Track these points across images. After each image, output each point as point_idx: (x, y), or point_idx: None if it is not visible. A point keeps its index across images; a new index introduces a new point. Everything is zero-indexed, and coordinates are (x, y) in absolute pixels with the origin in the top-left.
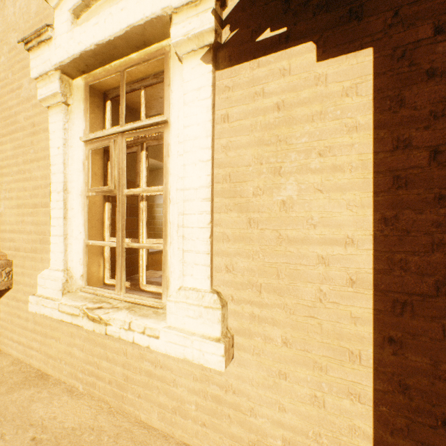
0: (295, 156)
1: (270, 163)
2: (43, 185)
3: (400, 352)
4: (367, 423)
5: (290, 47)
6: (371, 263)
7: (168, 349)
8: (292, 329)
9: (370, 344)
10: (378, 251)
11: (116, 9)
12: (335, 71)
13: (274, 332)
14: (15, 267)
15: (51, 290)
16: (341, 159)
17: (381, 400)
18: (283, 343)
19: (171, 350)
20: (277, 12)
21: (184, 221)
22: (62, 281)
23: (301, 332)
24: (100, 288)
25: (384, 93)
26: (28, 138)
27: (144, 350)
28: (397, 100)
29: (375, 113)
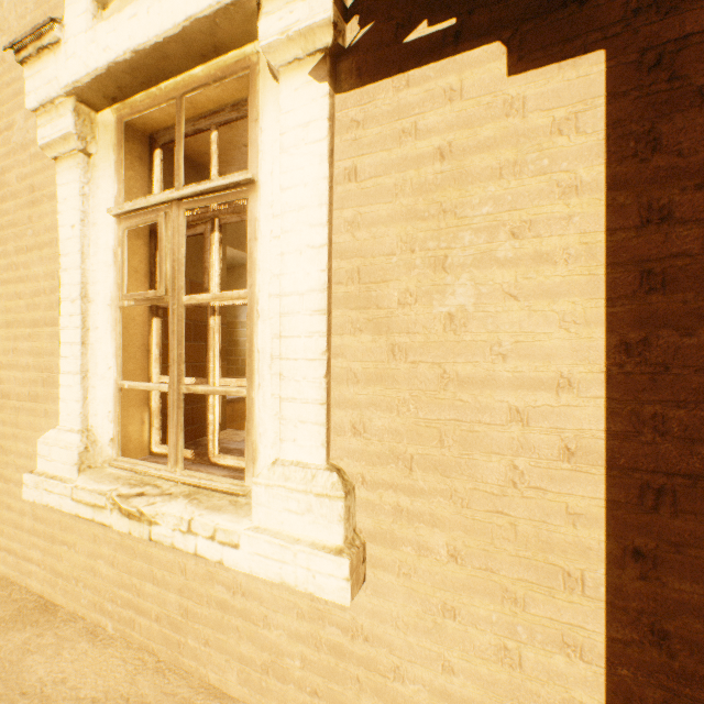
0: (470, 237)
1: (428, 250)
2: (48, 289)
3: (653, 575)
4: (595, 696)
5: (463, 51)
6: (602, 420)
7: (254, 566)
8: (465, 533)
9: (600, 560)
10: (614, 400)
11: None
12: (540, 91)
13: (435, 537)
14: (3, 425)
15: (60, 464)
16: (551, 243)
17: (620, 657)
18: (450, 557)
19: (260, 568)
20: None
21: (281, 348)
22: (78, 449)
23: (481, 537)
24: (142, 461)
25: (625, 127)
26: (24, 211)
27: (215, 566)
28: (648, 139)
29: (610, 162)
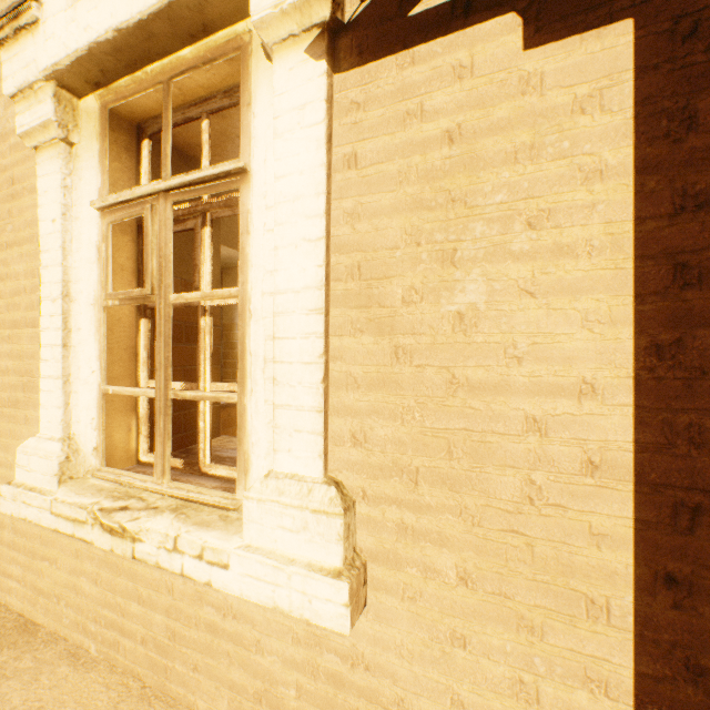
0: (482, 229)
1: (435, 242)
2: (29, 288)
3: (688, 604)
4: None
5: (474, 23)
6: (629, 430)
7: (245, 589)
8: (476, 553)
9: (628, 586)
10: (643, 408)
11: None
12: (560, 66)
13: (443, 558)
14: None
15: (39, 475)
16: (572, 234)
17: (650, 694)
18: (459, 580)
19: (251, 590)
20: None
21: (275, 351)
22: (58, 458)
23: (494, 559)
24: (128, 472)
25: (656, 104)
26: (4, 205)
27: (204, 586)
28: (682, 117)
29: (639, 143)
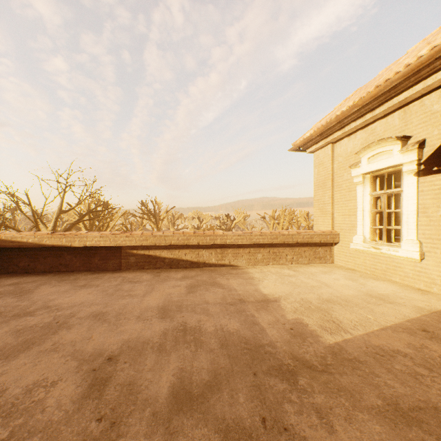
0: None
1: (436, 204)
2: (353, 208)
3: None
4: None
5: None
6: None
7: (401, 255)
8: None
9: None
10: None
11: (383, 161)
12: None
13: (437, 251)
14: (340, 235)
15: (358, 241)
16: None
17: None
18: (439, 254)
19: (402, 255)
20: (438, 163)
21: (407, 220)
22: (362, 238)
23: None
24: (376, 241)
25: None
26: (346, 193)
27: (393, 259)
28: None
29: None
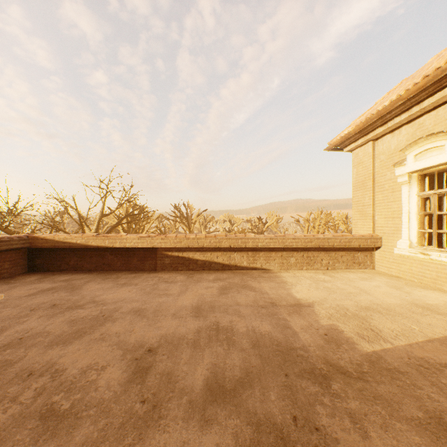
0: None
1: None
2: (397, 210)
3: None
4: None
5: None
6: None
7: None
8: None
9: None
10: None
11: (433, 158)
12: None
13: None
14: (383, 239)
15: (403, 246)
16: None
17: None
18: None
19: None
20: None
21: None
22: (408, 243)
23: None
24: (424, 246)
25: None
26: (389, 193)
27: (445, 266)
28: None
29: None
